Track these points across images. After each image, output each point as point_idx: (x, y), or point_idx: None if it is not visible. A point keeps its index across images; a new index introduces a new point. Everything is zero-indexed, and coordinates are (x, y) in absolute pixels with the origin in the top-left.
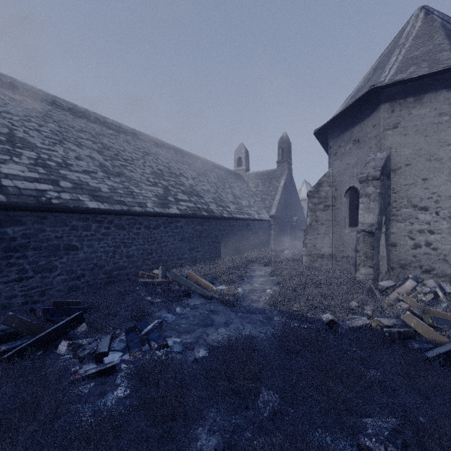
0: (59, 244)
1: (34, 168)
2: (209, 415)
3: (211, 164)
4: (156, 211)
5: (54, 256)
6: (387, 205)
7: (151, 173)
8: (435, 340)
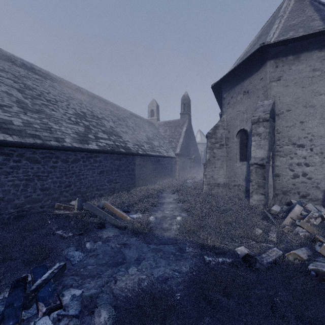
0: None
1: None
2: None
3: (129, 113)
4: (74, 146)
5: None
6: (273, 143)
7: (74, 114)
8: None
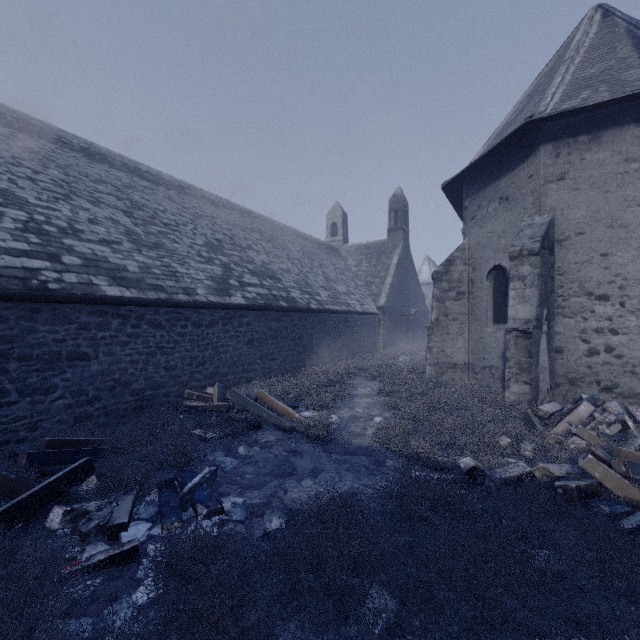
0: (60, 352)
1: (22, 235)
2: (285, 634)
3: (293, 232)
4: (210, 301)
5: (52, 369)
6: (549, 292)
7: (205, 245)
8: (632, 498)
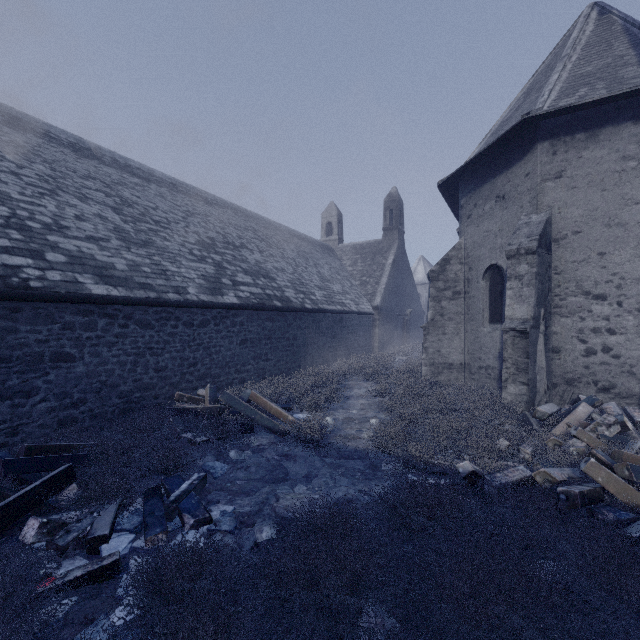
0: (42, 353)
1: (2, 230)
2: None
3: (287, 231)
4: (201, 300)
5: (34, 371)
6: (546, 291)
7: (197, 243)
8: (636, 504)
